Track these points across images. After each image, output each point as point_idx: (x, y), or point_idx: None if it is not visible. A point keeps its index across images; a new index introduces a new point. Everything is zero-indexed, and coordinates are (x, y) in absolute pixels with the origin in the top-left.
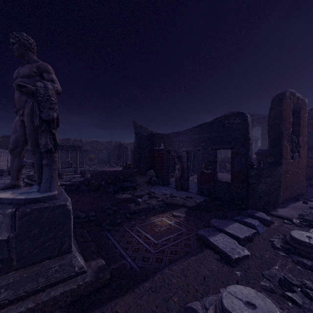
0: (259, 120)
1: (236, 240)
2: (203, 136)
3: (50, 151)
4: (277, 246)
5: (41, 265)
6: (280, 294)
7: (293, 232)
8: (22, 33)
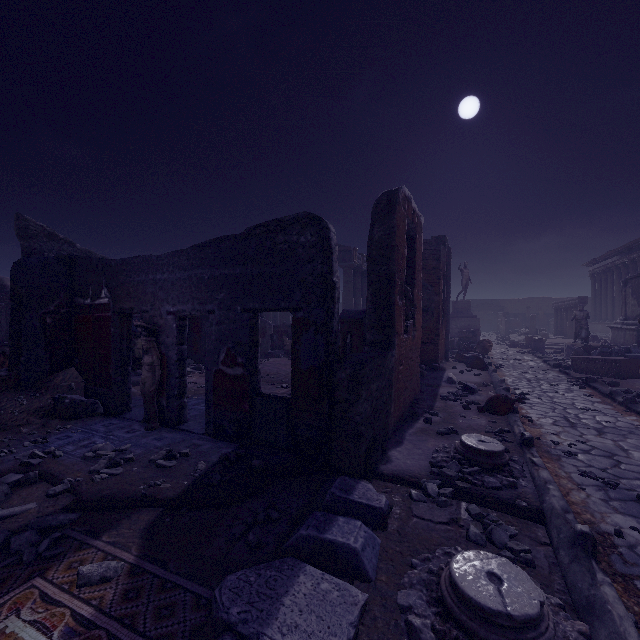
0: (341, 256)
1: None
2: (221, 272)
3: None
4: None
5: None
6: None
7: (457, 565)
8: None
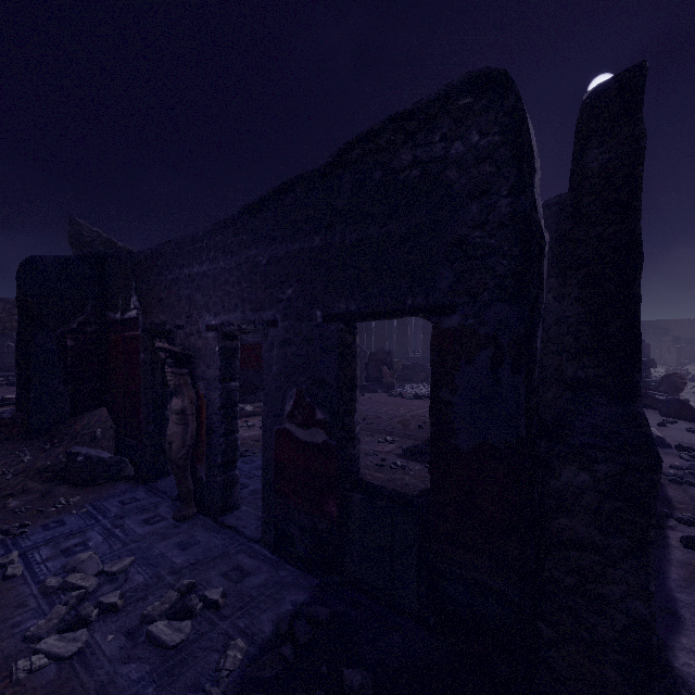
0: None
1: None
2: (288, 249)
3: None
4: None
5: None
6: None
7: None
8: None
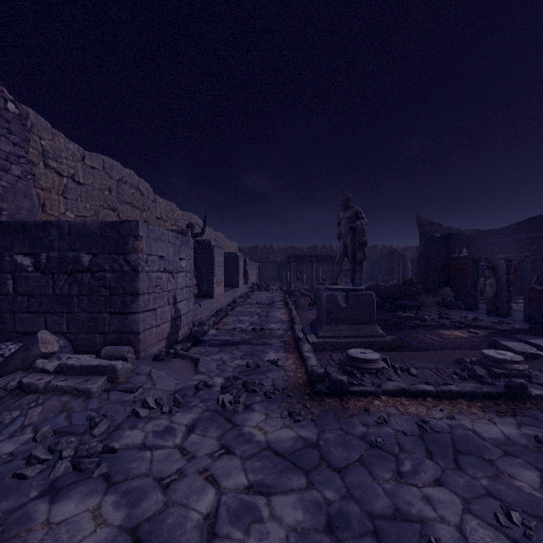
0: None
1: (536, 349)
2: (533, 235)
3: (361, 261)
4: None
5: (360, 326)
6: None
7: None
8: (347, 193)
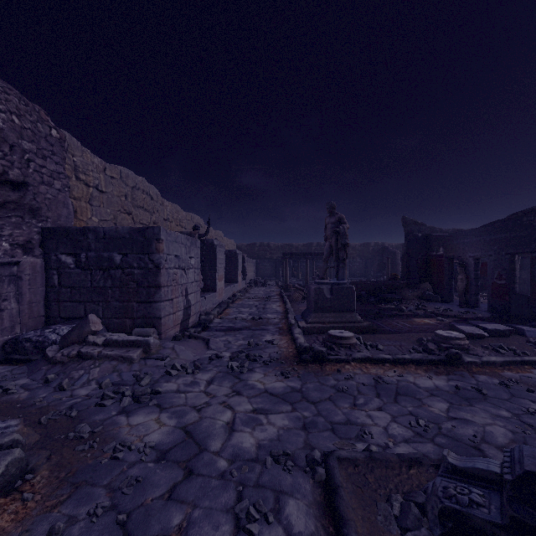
0: None
1: (484, 331)
2: (495, 237)
3: (343, 259)
4: (529, 340)
5: (342, 314)
6: (492, 349)
7: None
8: (332, 202)
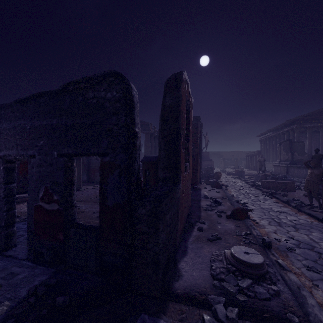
0: (143, 127)
1: None
2: (41, 123)
3: None
4: None
5: None
6: None
7: None
8: None
